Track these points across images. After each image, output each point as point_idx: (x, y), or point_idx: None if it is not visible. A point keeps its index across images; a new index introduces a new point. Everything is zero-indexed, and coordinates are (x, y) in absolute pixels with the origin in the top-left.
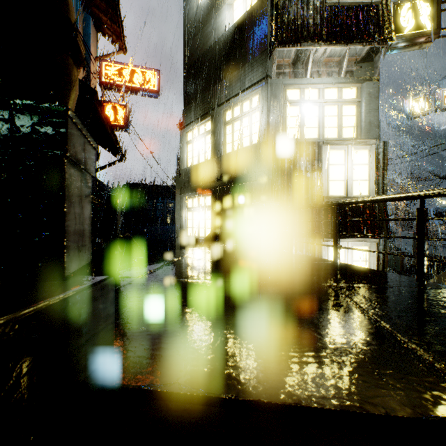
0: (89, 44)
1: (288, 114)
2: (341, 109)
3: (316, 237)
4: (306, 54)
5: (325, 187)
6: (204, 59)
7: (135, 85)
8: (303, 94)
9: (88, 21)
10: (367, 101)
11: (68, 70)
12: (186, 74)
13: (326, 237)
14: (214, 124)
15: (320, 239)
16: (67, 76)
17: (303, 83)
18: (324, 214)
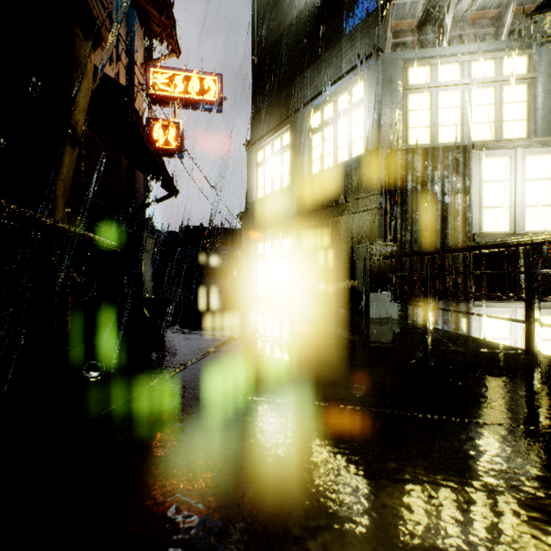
0: (133, 47)
1: (410, 107)
2: (500, 93)
3: (461, 299)
4: (442, 8)
5: (476, 218)
6: (280, 45)
7: (191, 96)
8: (435, 73)
9: (132, 17)
10: (548, 75)
11: (73, 43)
12: (255, 71)
13: (478, 301)
14: (295, 134)
15: (468, 303)
16: (72, 52)
17: (436, 56)
18: (474, 263)
